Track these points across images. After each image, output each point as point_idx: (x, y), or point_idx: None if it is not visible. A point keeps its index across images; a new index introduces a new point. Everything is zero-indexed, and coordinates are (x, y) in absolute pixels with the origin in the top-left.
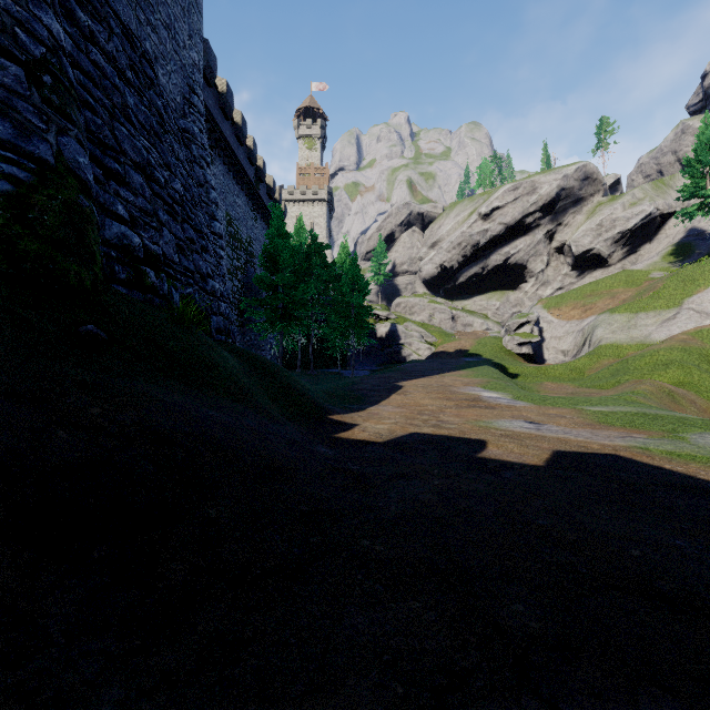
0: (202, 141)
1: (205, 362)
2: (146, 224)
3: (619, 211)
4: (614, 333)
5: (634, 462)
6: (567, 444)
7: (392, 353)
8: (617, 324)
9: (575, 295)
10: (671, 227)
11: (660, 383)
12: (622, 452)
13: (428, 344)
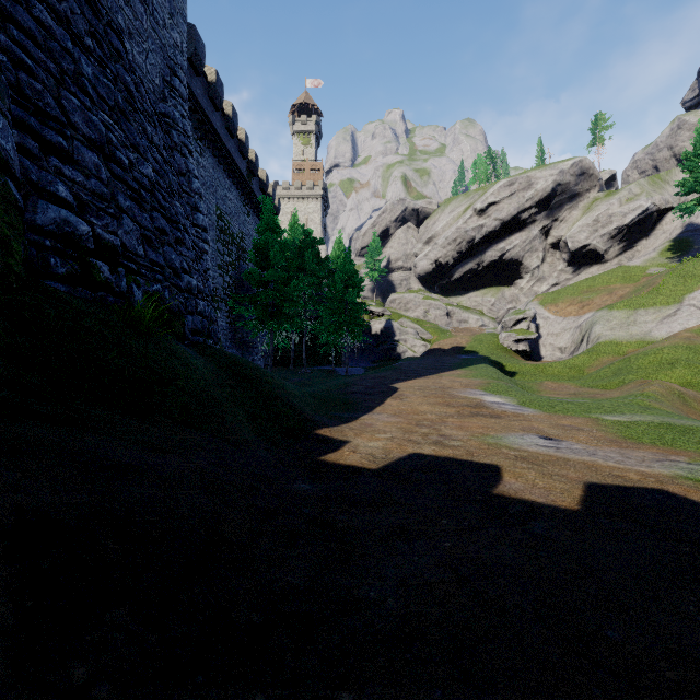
0: (184, 127)
1: (160, 375)
2: (101, 210)
3: (616, 206)
4: (612, 330)
5: (691, 503)
6: (598, 472)
7: (387, 350)
8: (616, 321)
9: (571, 291)
10: (668, 223)
11: (669, 384)
12: (670, 485)
13: (424, 341)
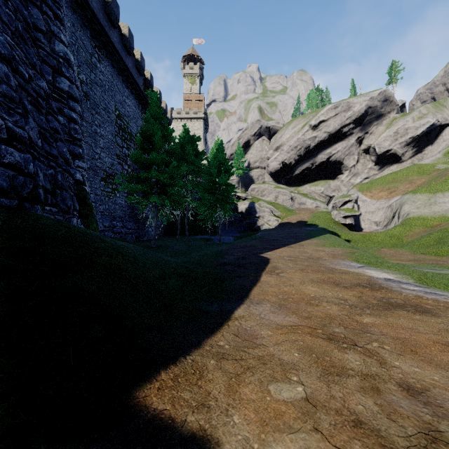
0: None
1: None
2: None
3: (410, 122)
4: (418, 208)
5: None
6: None
7: (249, 223)
8: (420, 202)
9: (380, 182)
10: (447, 134)
11: None
12: None
13: (276, 217)
